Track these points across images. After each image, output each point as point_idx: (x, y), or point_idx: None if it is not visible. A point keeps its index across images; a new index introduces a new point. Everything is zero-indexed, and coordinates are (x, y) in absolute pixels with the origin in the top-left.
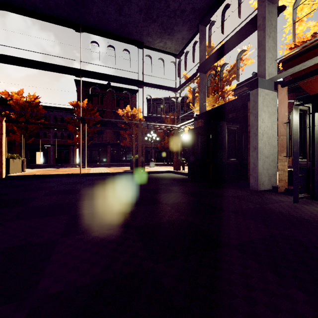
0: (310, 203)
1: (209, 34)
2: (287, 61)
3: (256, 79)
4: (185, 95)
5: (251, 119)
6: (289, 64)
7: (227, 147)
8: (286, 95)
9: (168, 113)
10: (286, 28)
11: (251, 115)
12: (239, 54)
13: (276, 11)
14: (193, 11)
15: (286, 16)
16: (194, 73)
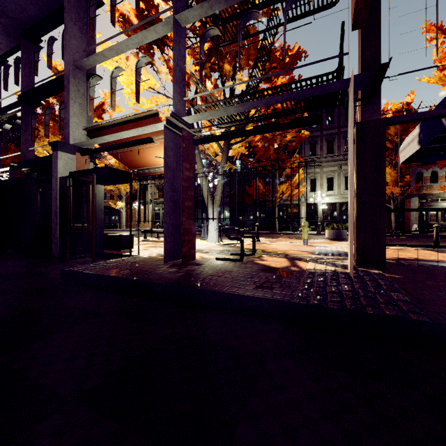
0: (90, 261)
1: (36, 59)
2: (90, 132)
3: (56, 141)
4: (4, 128)
5: (53, 181)
6: (92, 135)
7: (41, 210)
8: (88, 164)
9: (12, 142)
10: (125, 94)
11: (53, 177)
12: (62, 104)
13: (85, 79)
14: (5, 15)
15: (121, 83)
16: (16, 101)
